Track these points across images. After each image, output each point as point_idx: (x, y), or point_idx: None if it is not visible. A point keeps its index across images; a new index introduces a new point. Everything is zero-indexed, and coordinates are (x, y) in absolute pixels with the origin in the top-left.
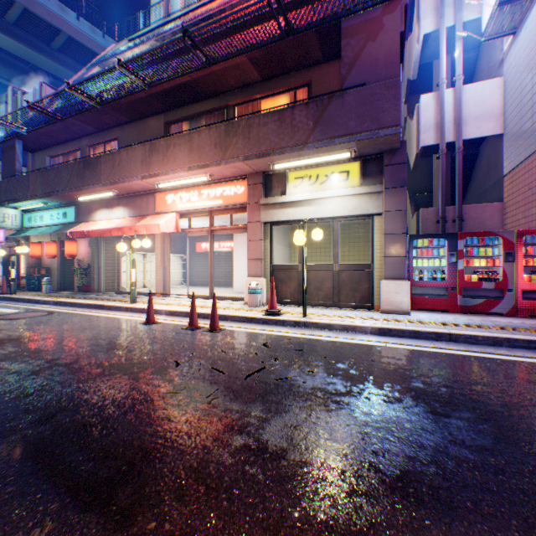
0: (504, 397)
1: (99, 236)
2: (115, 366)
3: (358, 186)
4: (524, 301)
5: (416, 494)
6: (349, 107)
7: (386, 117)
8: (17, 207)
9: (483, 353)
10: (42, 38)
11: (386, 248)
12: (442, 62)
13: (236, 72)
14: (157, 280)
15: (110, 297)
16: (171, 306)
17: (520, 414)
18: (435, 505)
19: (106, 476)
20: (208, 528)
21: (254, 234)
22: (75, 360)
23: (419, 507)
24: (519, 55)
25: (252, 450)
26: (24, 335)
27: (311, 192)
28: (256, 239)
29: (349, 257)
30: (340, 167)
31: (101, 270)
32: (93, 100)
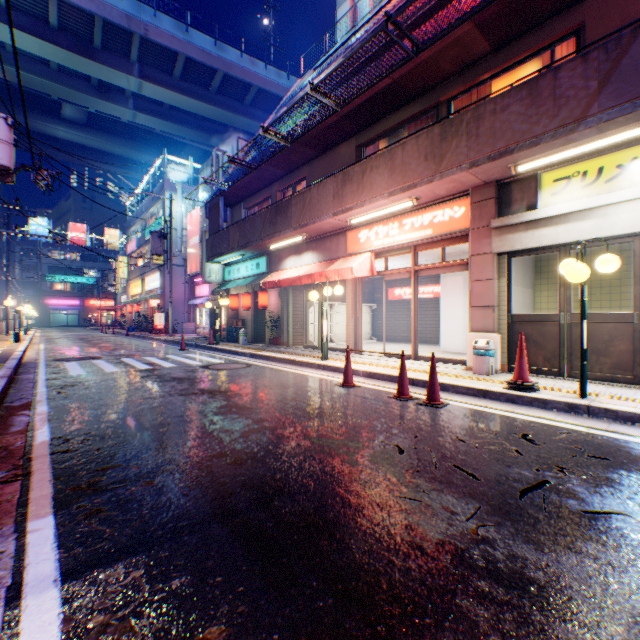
0: None
1: (288, 285)
2: (323, 440)
3: None
4: None
5: None
6: None
7: None
8: (219, 261)
9: None
10: (236, 99)
11: None
12: None
13: (453, 51)
14: (347, 334)
15: (299, 352)
16: (367, 367)
17: None
18: None
19: (356, 635)
20: None
21: (480, 272)
22: (279, 424)
23: None
24: None
25: None
26: (230, 388)
27: (585, 197)
28: (484, 279)
29: None
30: None
31: (289, 322)
32: (284, 140)
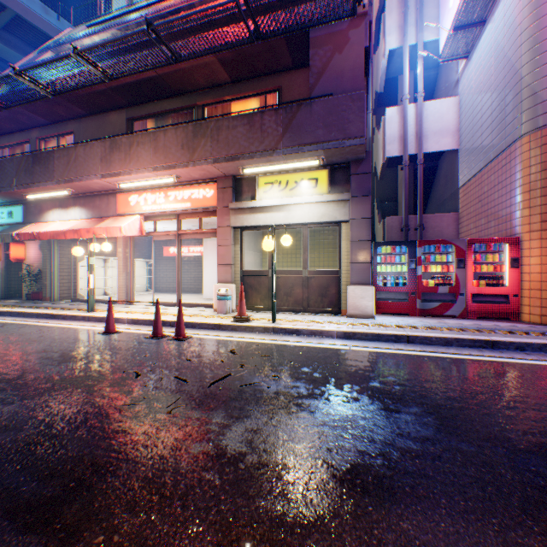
0: (449, 392)
1: (51, 239)
2: (68, 380)
3: (327, 193)
4: (473, 304)
5: (363, 484)
6: (317, 116)
7: (352, 128)
8: None
9: (436, 352)
10: None
11: (353, 254)
12: (405, 78)
13: (205, 71)
14: (119, 287)
15: (65, 306)
16: (134, 315)
17: (460, 406)
18: (378, 492)
19: (51, 494)
20: (160, 535)
21: (223, 239)
22: (20, 375)
23: (364, 496)
24: (471, 78)
25: (211, 456)
26: None
27: (281, 197)
28: (226, 245)
29: (319, 263)
30: (309, 174)
31: (55, 276)
32: (44, 89)
